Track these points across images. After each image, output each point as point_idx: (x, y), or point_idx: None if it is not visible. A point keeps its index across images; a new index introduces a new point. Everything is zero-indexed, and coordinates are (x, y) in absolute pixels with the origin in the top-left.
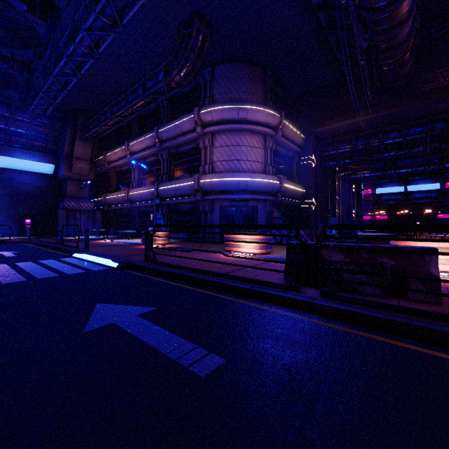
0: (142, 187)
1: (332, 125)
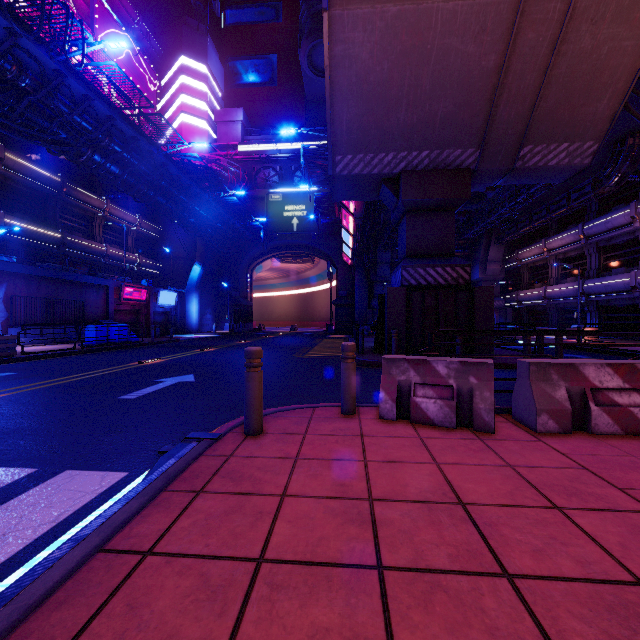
0: (563, 284)
1: None
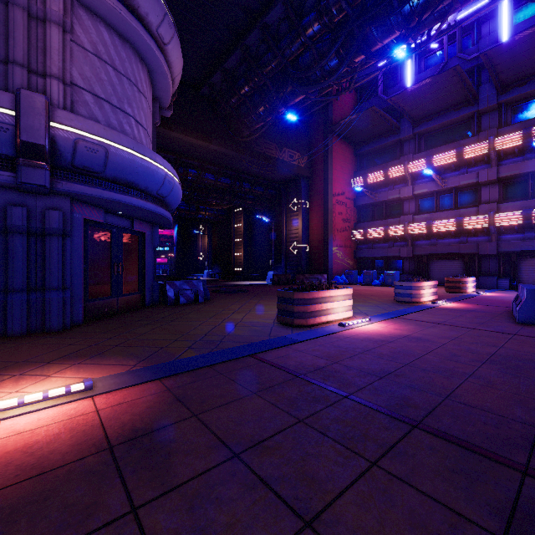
0: None
1: (181, 135)
